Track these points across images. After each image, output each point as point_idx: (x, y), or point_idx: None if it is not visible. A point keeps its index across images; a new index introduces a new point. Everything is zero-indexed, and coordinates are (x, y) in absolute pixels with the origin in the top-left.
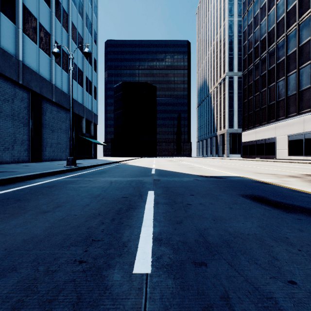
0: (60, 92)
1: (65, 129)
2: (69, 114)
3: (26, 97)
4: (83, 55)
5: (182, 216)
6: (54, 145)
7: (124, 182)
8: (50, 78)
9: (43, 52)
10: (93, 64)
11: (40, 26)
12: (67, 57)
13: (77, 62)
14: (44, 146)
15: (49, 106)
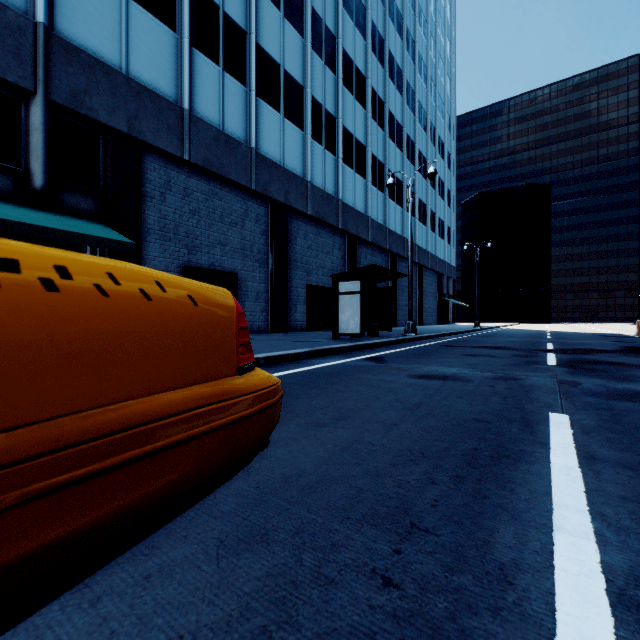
0: (432, 256)
1: (432, 293)
2: (434, 276)
3: (416, 271)
4: (444, 201)
5: (558, 334)
6: (427, 309)
7: (532, 332)
8: (426, 247)
9: (423, 226)
10: (451, 204)
11: (422, 205)
12: (434, 216)
13: (440, 215)
14: (423, 312)
15: (425, 273)
